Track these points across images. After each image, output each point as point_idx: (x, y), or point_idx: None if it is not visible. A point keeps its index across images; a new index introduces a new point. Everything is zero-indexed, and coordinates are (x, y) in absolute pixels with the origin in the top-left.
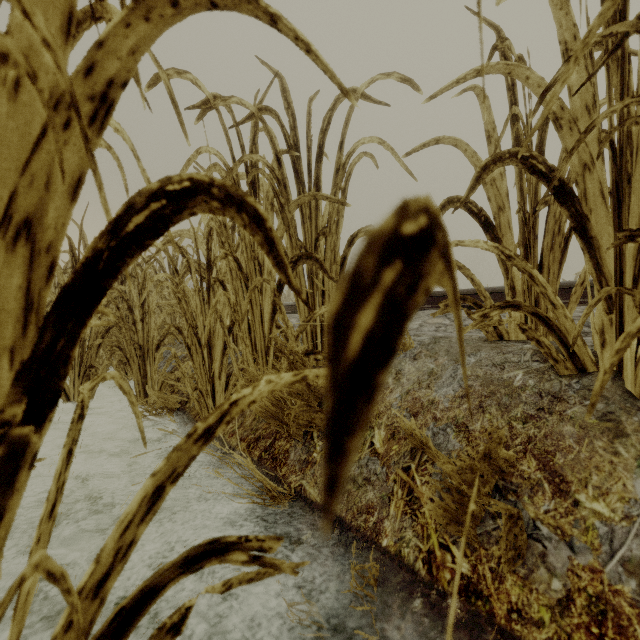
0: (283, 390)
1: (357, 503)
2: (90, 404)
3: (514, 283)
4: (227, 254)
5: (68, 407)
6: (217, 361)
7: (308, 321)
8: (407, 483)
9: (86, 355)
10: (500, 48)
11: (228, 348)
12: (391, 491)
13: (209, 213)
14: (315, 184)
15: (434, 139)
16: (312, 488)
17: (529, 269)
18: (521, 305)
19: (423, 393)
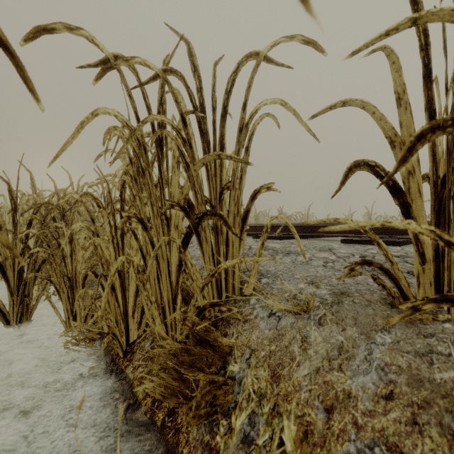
0: (186, 360)
1: None
2: (28, 325)
3: (424, 249)
4: (130, 216)
5: (8, 329)
6: (131, 301)
7: (213, 274)
8: None
9: (21, 286)
10: (413, 6)
11: (140, 292)
12: None
13: None
14: (220, 142)
15: (341, 101)
16: None
17: None
18: None
19: (335, 377)
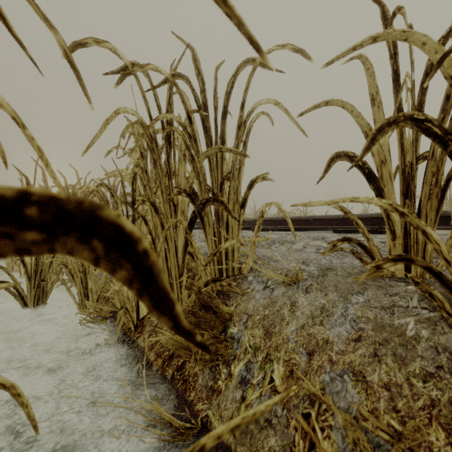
0: (192, 321)
1: (259, 449)
2: (44, 308)
3: (394, 227)
4: (144, 200)
5: (26, 311)
6: None
7: (215, 253)
8: (308, 434)
9: (39, 271)
10: (383, 21)
11: None
12: (292, 441)
13: (16, 254)
14: (221, 137)
15: (324, 101)
16: (217, 422)
17: (423, 226)
18: (414, 259)
19: (317, 330)
